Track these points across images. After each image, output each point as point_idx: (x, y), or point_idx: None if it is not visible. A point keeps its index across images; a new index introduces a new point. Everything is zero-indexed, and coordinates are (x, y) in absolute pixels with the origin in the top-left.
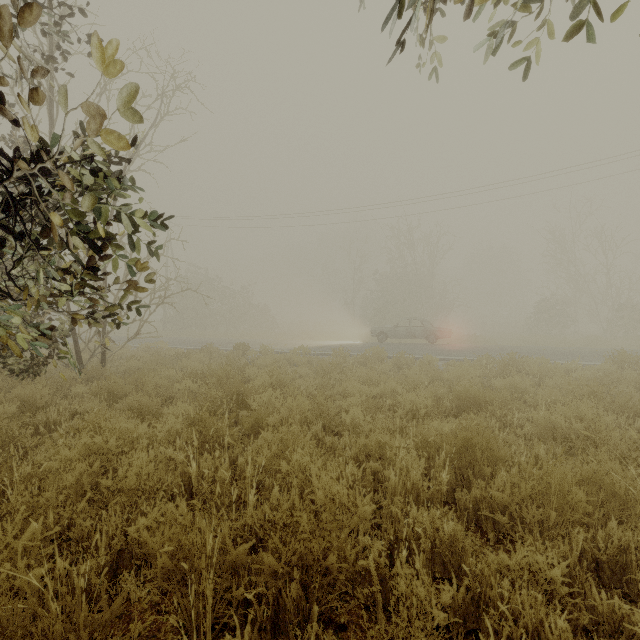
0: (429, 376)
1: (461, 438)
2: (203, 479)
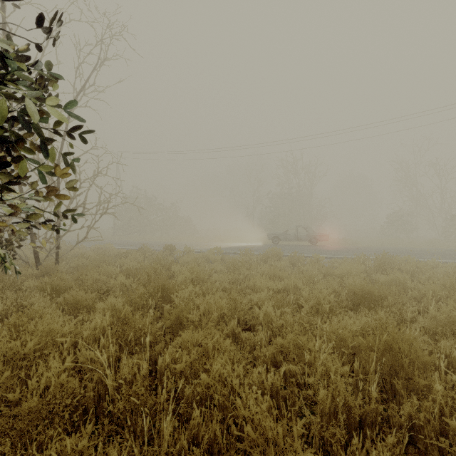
0: (320, 272)
1: (383, 343)
2: (120, 387)
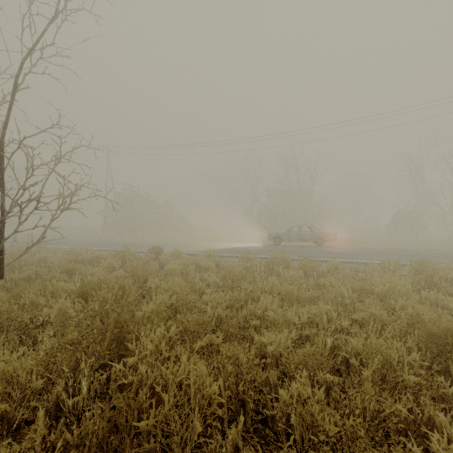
0: (348, 287)
1: None
2: None
